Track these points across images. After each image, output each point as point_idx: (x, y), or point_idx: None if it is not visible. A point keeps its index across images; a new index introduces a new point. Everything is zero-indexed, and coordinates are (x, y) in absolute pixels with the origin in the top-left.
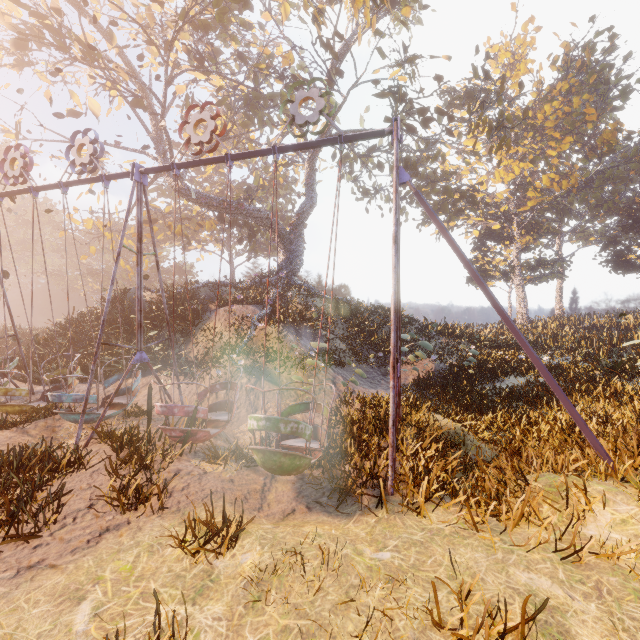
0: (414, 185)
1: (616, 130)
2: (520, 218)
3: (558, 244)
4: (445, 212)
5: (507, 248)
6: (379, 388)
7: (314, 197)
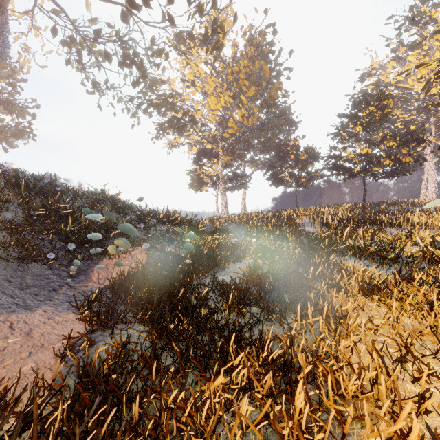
0: (145, 92)
1: (278, 88)
2: (223, 144)
3: (243, 167)
4: (173, 127)
5: (215, 163)
6: (44, 304)
7: (2, 44)
